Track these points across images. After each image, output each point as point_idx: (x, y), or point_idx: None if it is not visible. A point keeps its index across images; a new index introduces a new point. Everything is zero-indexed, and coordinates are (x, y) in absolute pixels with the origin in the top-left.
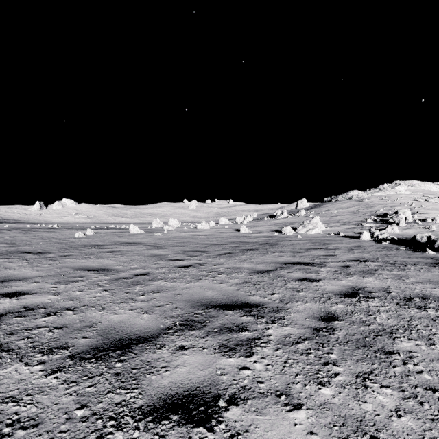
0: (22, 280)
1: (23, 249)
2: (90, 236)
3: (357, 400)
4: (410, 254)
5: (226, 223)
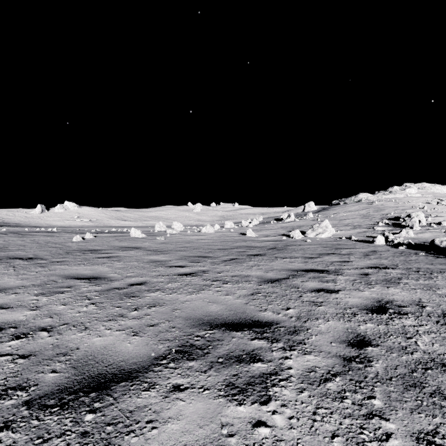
0: (1, 290)
1: (14, 254)
2: (88, 240)
3: None
4: (432, 260)
5: (232, 226)
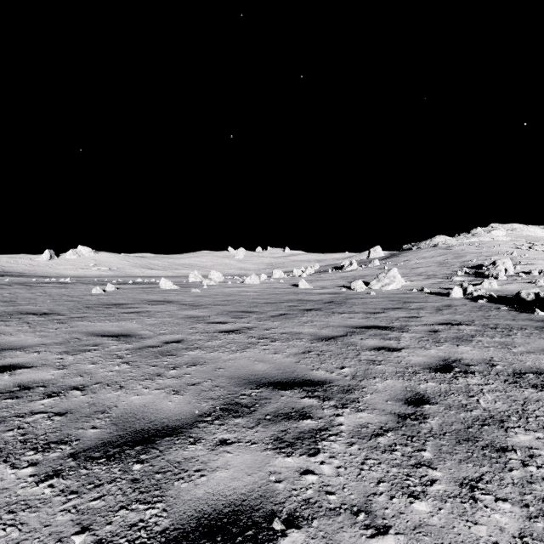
0: (20, 349)
1: (25, 309)
2: (110, 292)
3: (465, 521)
4: (514, 316)
5: (281, 276)
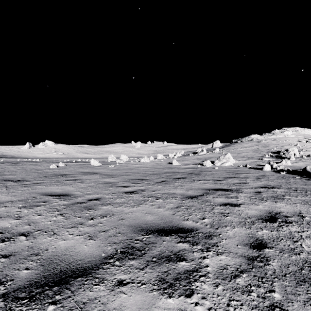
0: None
1: (7, 177)
2: (61, 167)
3: None
4: (305, 182)
5: (162, 158)
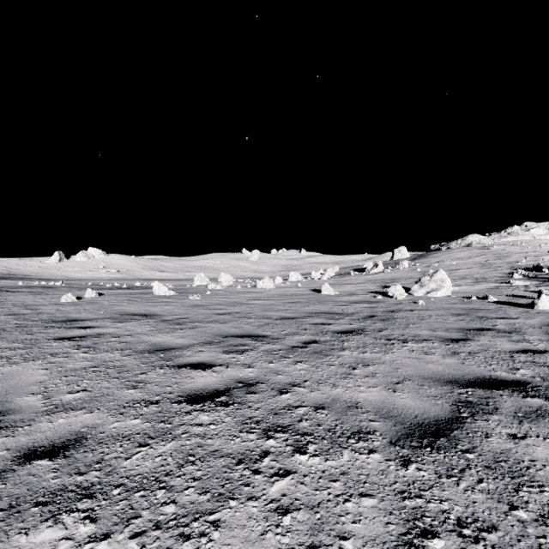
0: None
1: None
2: (85, 300)
3: None
4: None
5: (298, 279)
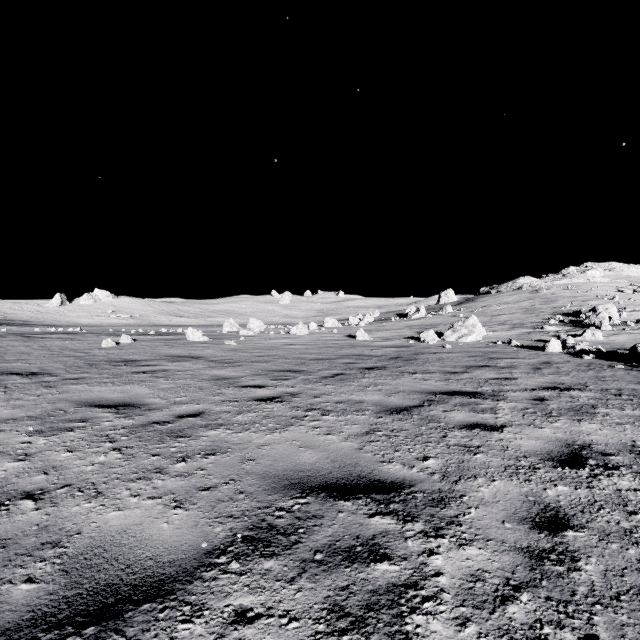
0: None
1: (10, 367)
2: (124, 345)
3: None
4: (637, 377)
5: (334, 325)
